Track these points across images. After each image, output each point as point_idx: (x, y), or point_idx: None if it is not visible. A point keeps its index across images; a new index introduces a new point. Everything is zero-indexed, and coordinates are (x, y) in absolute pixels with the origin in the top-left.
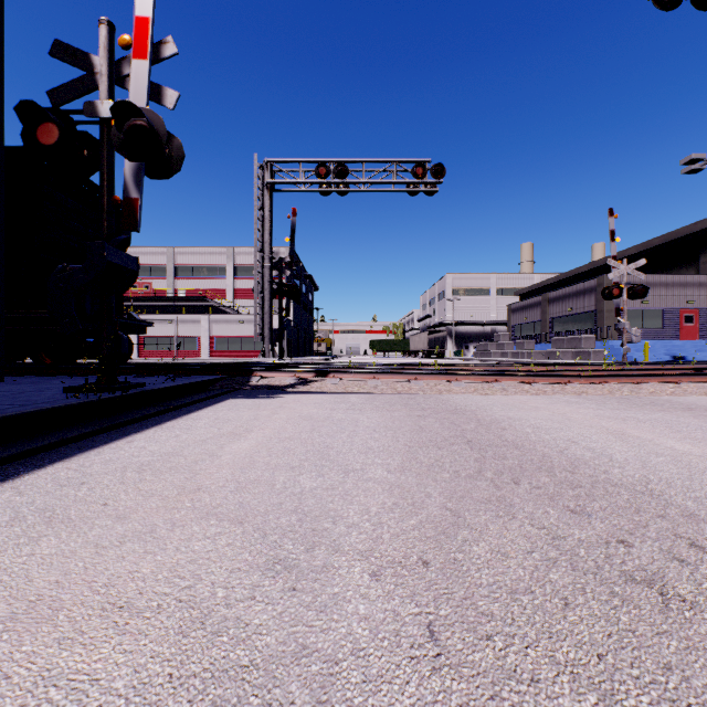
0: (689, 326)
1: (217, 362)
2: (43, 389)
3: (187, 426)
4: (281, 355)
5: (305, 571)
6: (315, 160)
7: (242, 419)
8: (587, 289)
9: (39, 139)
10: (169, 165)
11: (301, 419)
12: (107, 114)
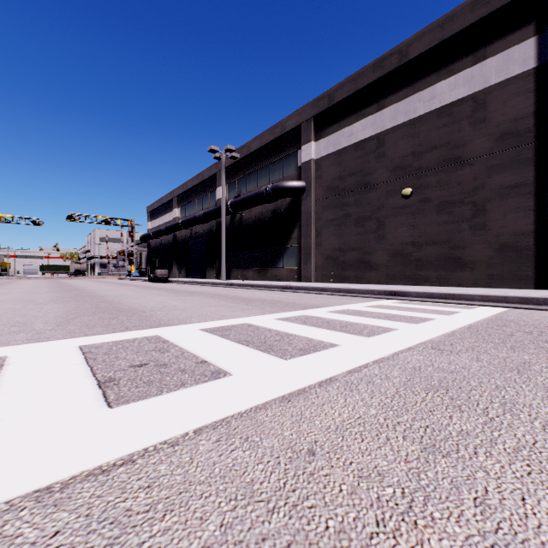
0: None
1: None
2: None
3: None
4: None
5: None
6: None
7: None
8: None
9: None
10: None
11: None
12: None
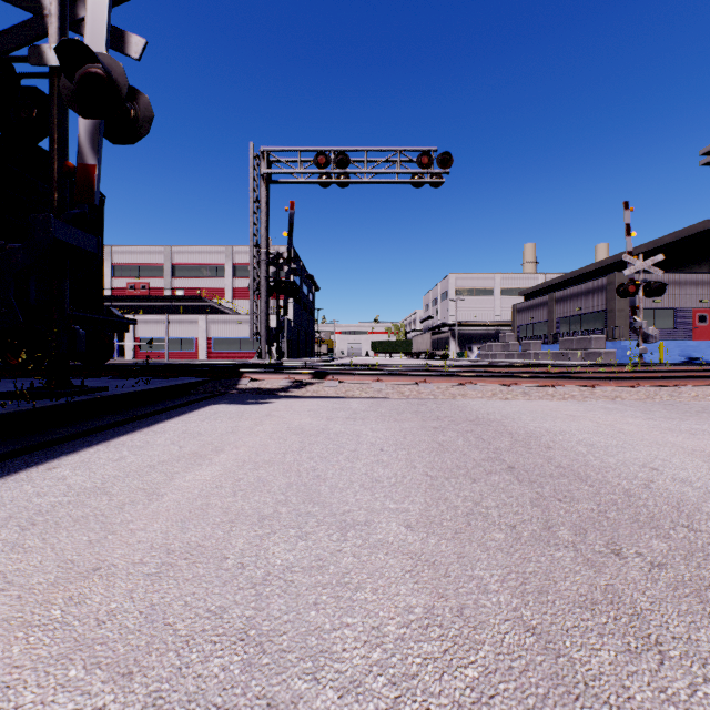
0: (703, 326)
1: (207, 363)
2: None
3: (141, 444)
4: (278, 355)
5: None
6: (314, 149)
7: (216, 432)
8: (596, 288)
9: None
10: (135, 126)
11: (289, 432)
12: (56, 61)
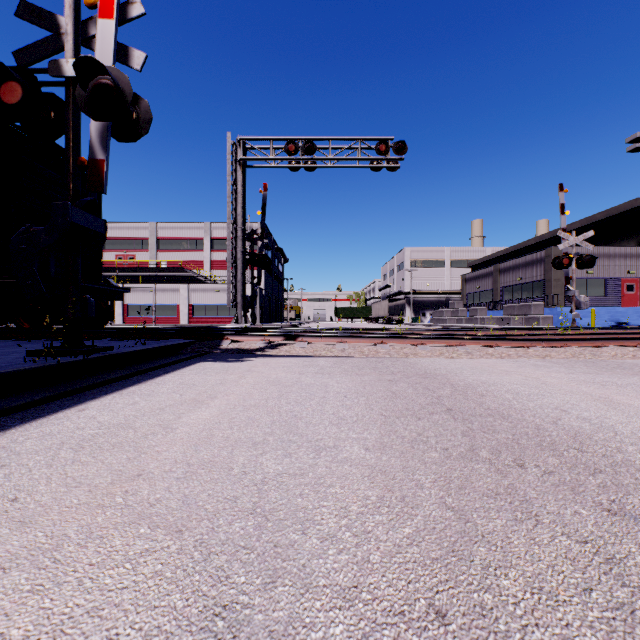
0: (630, 294)
1: (191, 327)
2: (9, 353)
3: (148, 392)
4: (253, 320)
5: (259, 634)
6: (284, 138)
7: (208, 383)
8: (535, 260)
9: (2, 98)
10: (136, 127)
11: (268, 383)
12: (72, 73)
